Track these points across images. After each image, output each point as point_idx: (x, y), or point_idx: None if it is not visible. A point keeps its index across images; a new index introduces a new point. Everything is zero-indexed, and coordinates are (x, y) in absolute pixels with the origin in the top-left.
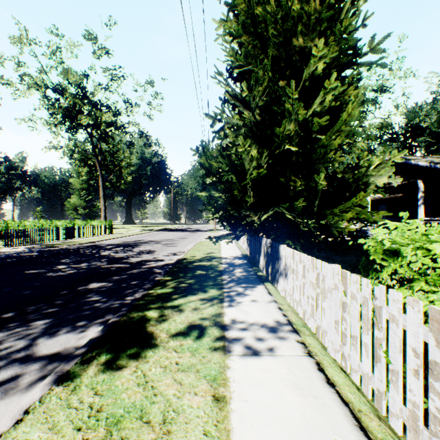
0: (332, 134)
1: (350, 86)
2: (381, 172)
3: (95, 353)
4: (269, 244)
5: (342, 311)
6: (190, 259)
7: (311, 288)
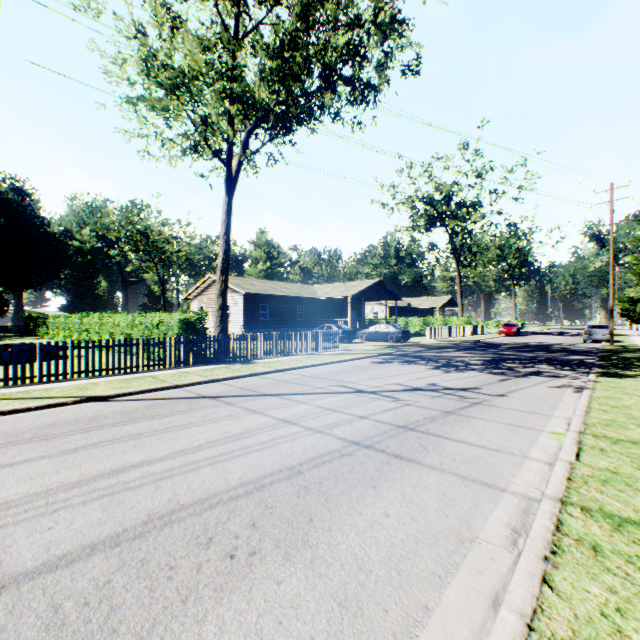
0: None
1: None
2: None
3: None
4: None
5: None
6: None
7: None
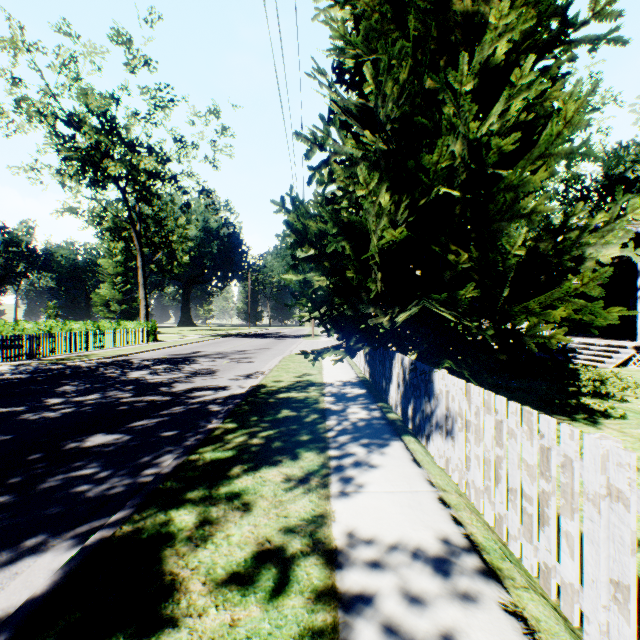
0: (529, 164)
1: (552, 85)
2: (608, 237)
3: None
4: (408, 365)
5: None
6: (271, 387)
7: (524, 475)
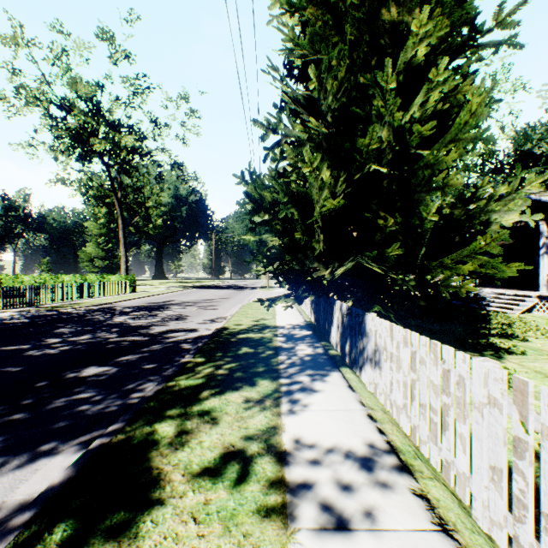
0: (443, 147)
1: (464, 80)
2: (509, 205)
3: (45, 526)
4: (346, 310)
5: (514, 455)
6: (233, 329)
7: (431, 392)
